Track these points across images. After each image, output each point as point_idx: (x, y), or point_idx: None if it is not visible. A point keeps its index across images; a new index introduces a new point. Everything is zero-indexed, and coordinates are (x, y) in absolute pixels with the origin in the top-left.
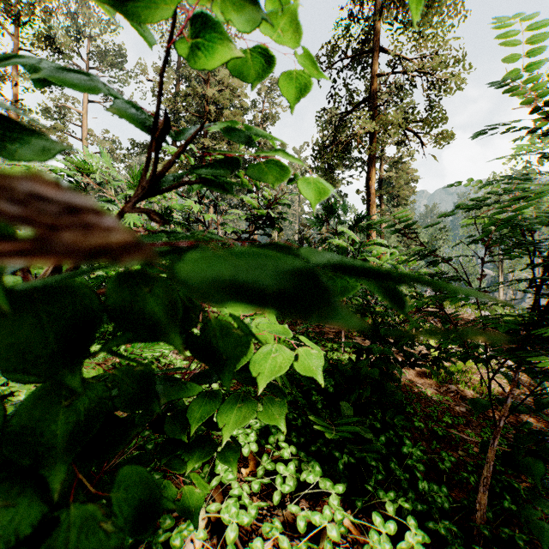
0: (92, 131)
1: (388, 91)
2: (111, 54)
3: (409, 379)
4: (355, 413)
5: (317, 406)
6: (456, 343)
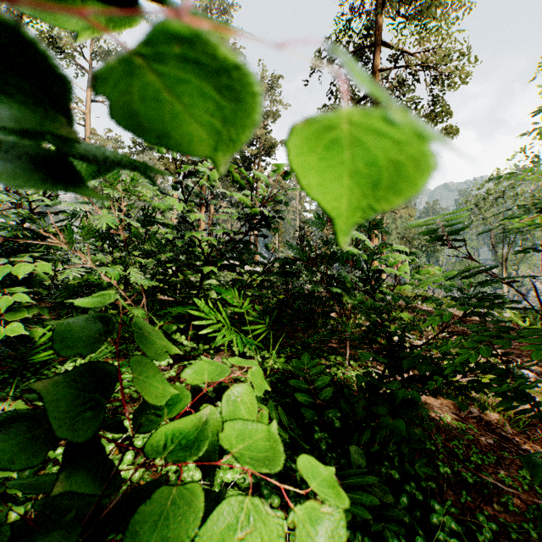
0: (94, 130)
1: (390, 86)
2: (114, 54)
3: (425, 401)
4: (366, 454)
5: (321, 446)
6: (521, 401)
